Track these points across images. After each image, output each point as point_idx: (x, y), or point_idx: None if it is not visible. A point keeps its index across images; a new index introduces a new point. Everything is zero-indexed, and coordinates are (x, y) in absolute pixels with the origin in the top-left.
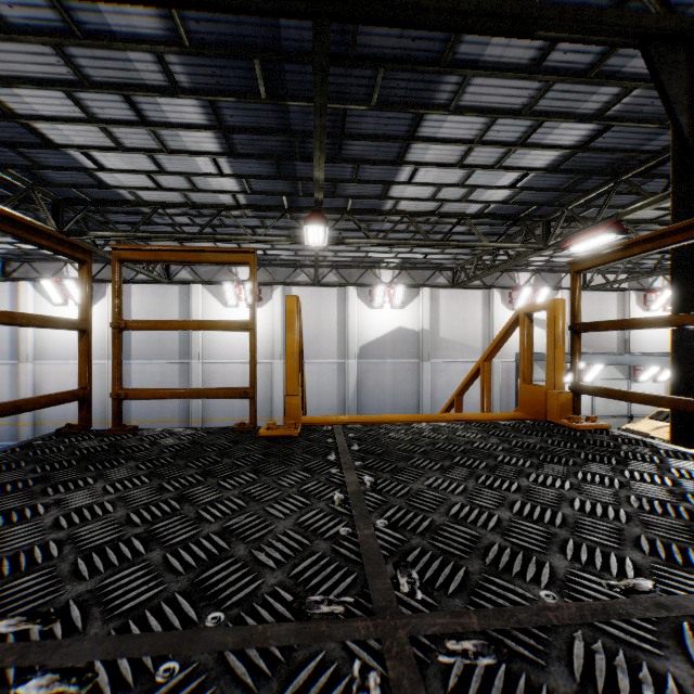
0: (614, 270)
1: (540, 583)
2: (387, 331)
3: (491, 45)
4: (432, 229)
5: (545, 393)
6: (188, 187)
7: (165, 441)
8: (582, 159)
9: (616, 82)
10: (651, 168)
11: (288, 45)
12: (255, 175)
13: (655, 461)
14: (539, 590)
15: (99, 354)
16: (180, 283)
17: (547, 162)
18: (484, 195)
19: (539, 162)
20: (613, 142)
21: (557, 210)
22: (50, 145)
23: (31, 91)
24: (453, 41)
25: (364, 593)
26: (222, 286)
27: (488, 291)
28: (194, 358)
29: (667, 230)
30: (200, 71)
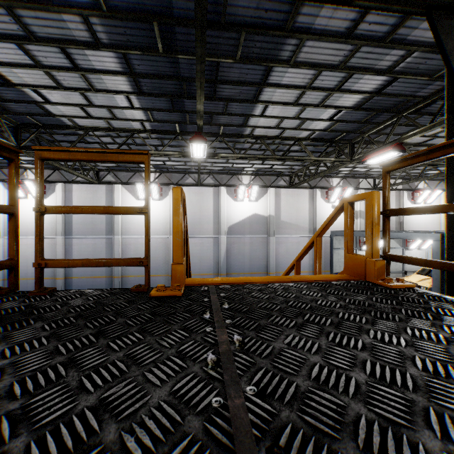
0: (393, 177)
1: None
2: (246, 216)
3: (320, 17)
4: (276, 148)
5: (365, 260)
6: (109, 116)
7: (74, 302)
8: (377, 101)
9: (403, 47)
10: (421, 108)
11: (178, 12)
12: (156, 108)
13: None
14: None
15: (50, 231)
16: (106, 183)
17: (354, 102)
18: (311, 125)
19: (349, 102)
20: (398, 89)
21: (359, 136)
22: (9, 84)
23: None
24: (294, 13)
25: None
26: (135, 186)
27: (312, 190)
28: (116, 234)
29: None
30: (115, 30)
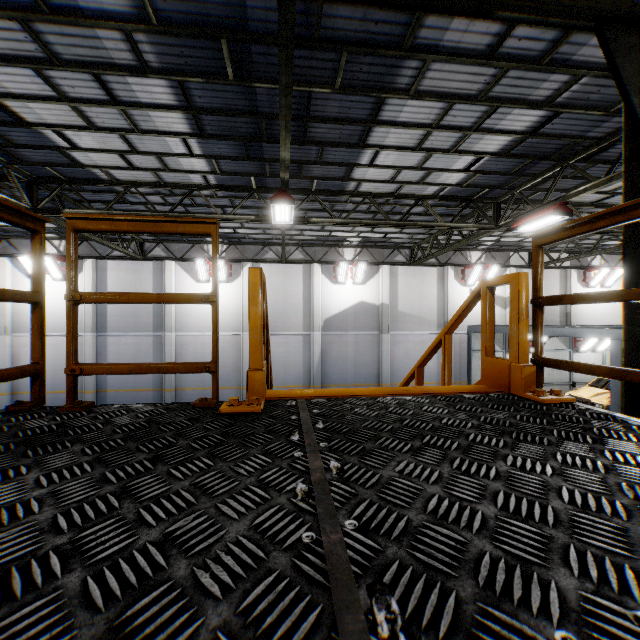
0: (557, 249)
1: (551, 617)
2: (350, 305)
3: (450, 30)
4: (391, 210)
5: (509, 366)
6: (159, 166)
7: (120, 420)
8: (532, 145)
9: (566, 70)
10: (594, 154)
11: (255, 26)
12: (224, 155)
13: (631, 439)
14: (552, 628)
15: None
16: (154, 259)
17: (499, 146)
18: (440, 178)
19: (492, 146)
20: (561, 128)
21: (508, 193)
22: (22, 123)
23: (1, 68)
24: (414, 26)
25: (332, 639)
26: (194, 263)
27: (443, 268)
28: (167, 330)
29: (638, 201)
30: (168, 50)
